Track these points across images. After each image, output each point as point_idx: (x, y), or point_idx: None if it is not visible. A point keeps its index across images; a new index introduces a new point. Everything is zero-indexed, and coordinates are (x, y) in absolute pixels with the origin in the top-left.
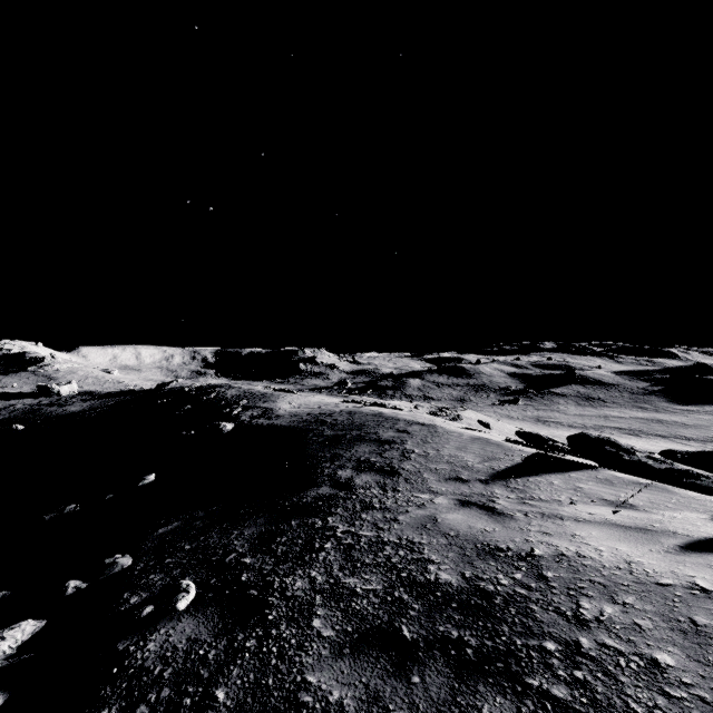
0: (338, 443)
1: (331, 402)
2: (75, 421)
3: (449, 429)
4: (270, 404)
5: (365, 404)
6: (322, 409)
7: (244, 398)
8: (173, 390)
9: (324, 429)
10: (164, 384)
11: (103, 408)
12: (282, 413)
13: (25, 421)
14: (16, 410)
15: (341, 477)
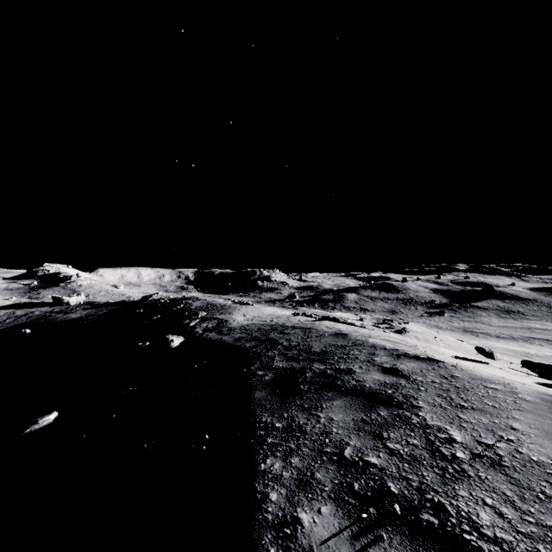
0: (294, 391)
1: (283, 315)
2: (70, 327)
3: (473, 372)
4: (225, 316)
5: (316, 317)
6: (274, 323)
7: (205, 309)
8: (152, 301)
9: (274, 355)
10: (147, 297)
11: (95, 316)
12: (234, 326)
13: (34, 326)
14: (32, 316)
15: (311, 551)
